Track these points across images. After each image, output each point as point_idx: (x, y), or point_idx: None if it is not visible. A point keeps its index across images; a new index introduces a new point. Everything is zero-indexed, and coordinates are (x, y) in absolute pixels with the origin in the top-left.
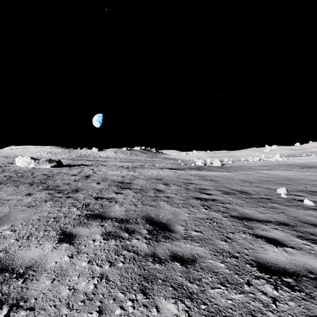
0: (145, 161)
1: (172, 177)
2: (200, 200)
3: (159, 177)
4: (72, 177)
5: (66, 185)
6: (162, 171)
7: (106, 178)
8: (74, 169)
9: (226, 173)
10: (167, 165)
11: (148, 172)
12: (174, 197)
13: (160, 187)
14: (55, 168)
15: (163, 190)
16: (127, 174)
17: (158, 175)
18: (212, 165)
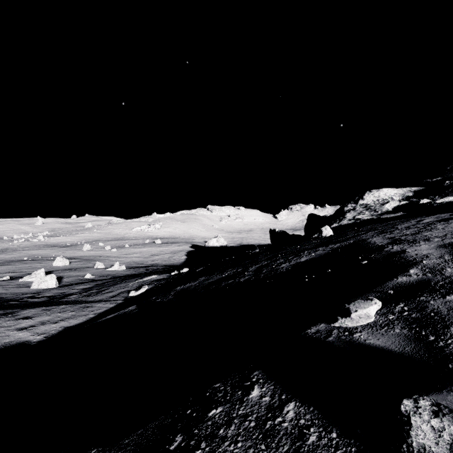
0: None
1: None
2: None
3: None
4: None
5: None
6: None
7: None
8: None
9: None
10: None
11: None
12: None
13: None
14: None
15: None
16: None
17: None
18: None
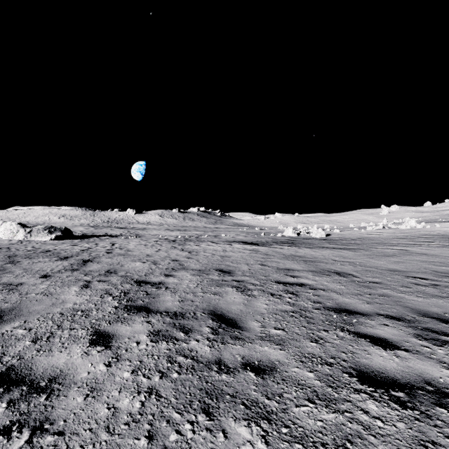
0: (205, 229)
1: (251, 264)
2: (391, 397)
3: (226, 264)
4: (54, 263)
5: (2, 293)
6: (231, 248)
7: (119, 266)
8: (84, 243)
9: (349, 253)
10: (239, 236)
11: (206, 251)
12: (282, 369)
13: (229, 303)
14: (56, 241)
15: (238, 322)
16: (167, 255)
17: (225, 257)
18: (311, 236)
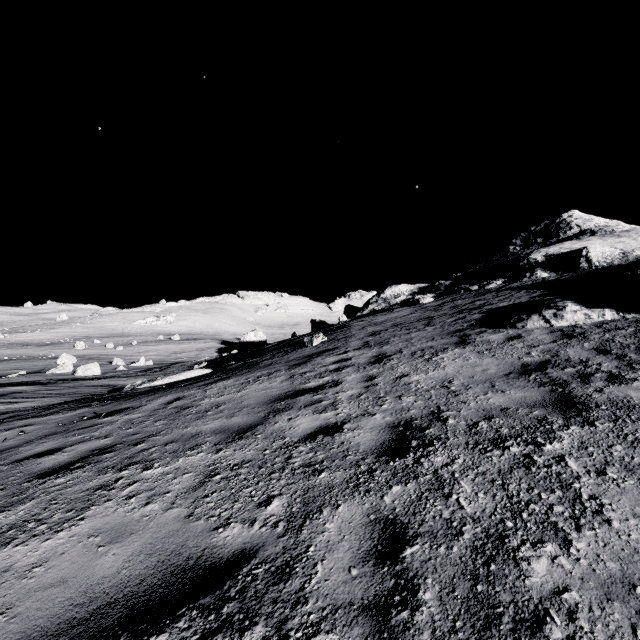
0: None
1: None
2: None
3: None
4: None
5: None
6: None
7: None
8: None
9: None
10: None
11: None
12: None
13: None
14: None
15: None
16: None
17: None
18: None
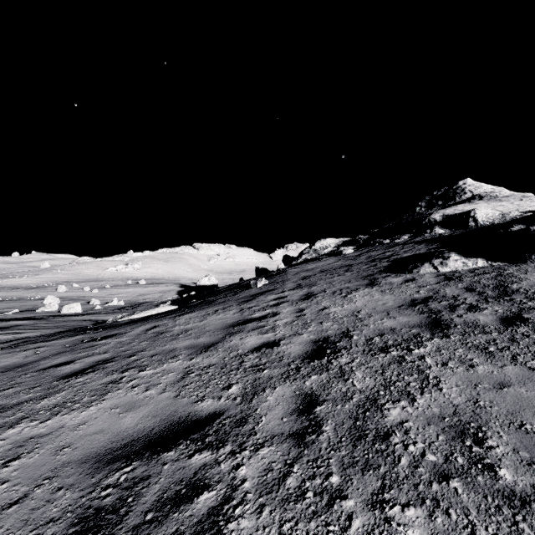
0: None
1: None
2: None
3: None
4: None
5: None
6: None
7: None
8: None
9: None
10: None
11: None
12: None
13: None
14: None
15: None
16: None
17: None
18: None
